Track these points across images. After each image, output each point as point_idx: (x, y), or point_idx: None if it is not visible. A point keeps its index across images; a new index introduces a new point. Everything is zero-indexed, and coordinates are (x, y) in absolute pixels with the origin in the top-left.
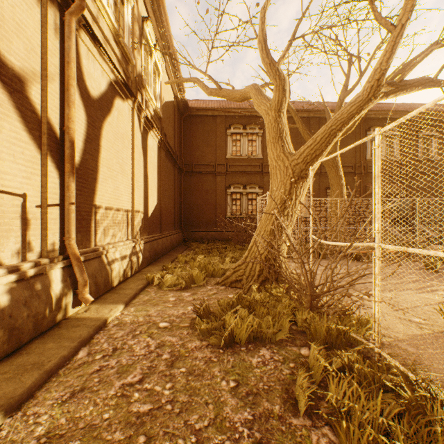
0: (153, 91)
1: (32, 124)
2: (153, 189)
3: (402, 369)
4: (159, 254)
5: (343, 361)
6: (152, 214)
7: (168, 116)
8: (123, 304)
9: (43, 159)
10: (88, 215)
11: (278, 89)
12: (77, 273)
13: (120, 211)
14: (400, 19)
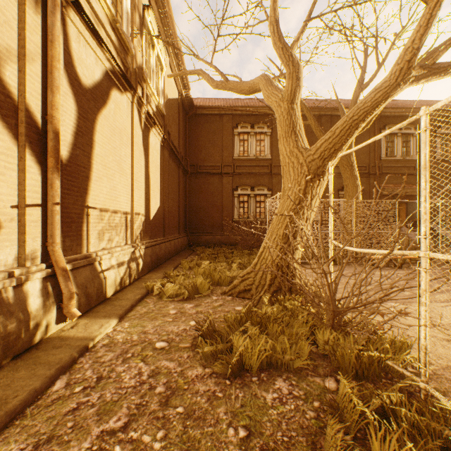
0: (156, 86)
1: (6, 110)
2: (156, 190)
3: None
4: (161, 259)
5: (385, 404)
6: (154, 217)
7: (172, 114)
8: (117, 318)
9: (20, 152)
10: (79, 217)
11: (291, 77)
12: (62, 284)
13: (117, 213)
14: None
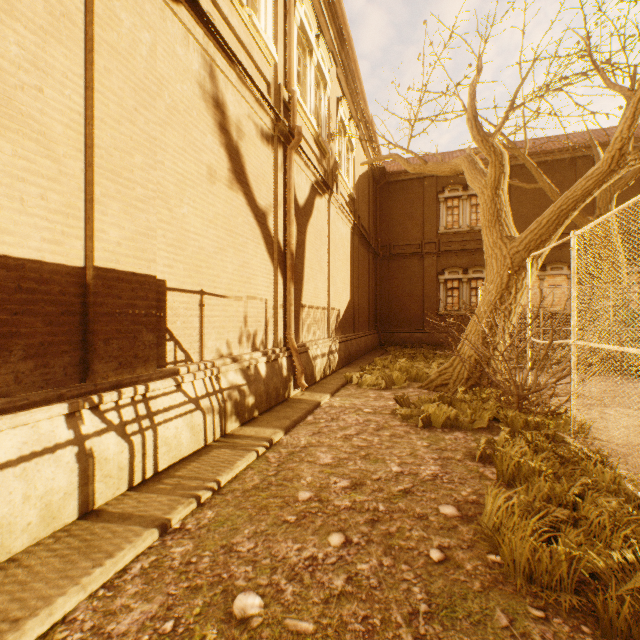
0: (346, 169)
1: (269, 246)
2: (346, 282)
3: (585, 451)
4: (353, 356)
5: (526, 439)
6: (345, 311)
7: (361, 193)
8: (329, 394)
9: (274, 271)
10: (297, 314)
11: (494, 166)
12: (296, 362)
13: (318, 309)
14: (639, 84)
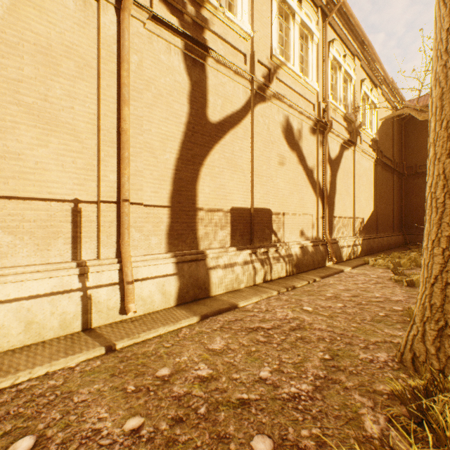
0: (369, 122)
1: (314, 187)
2: (369, 199)
3: None
4: (374, 250)
5: None
6: (368, 219)
7: (384, 133)
8: (350, 267)
9: (316, 199)
10: (330, 221)
11: None
12: (329, 248)
13: (345, 218)
14: None
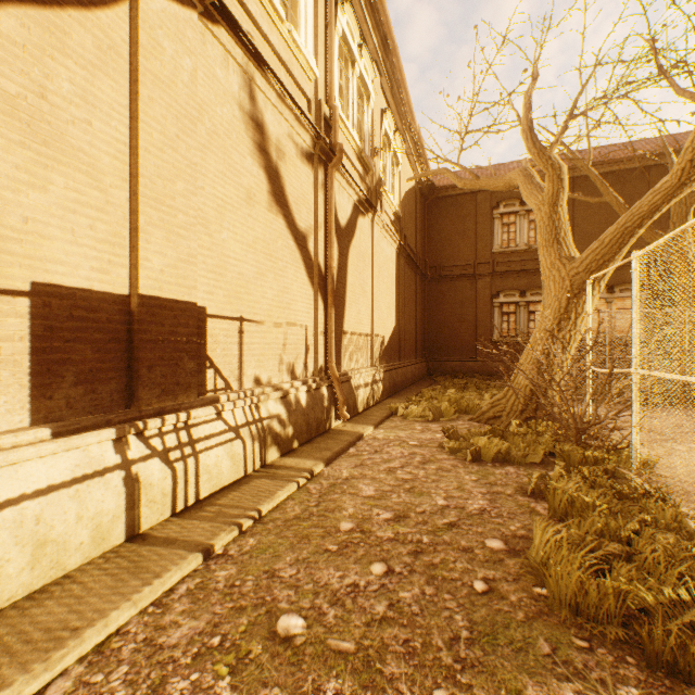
0: (391, 186)
1: (309, 269)
2: (391, 307)
3: (647, 488)
4: (398, 386)
5: (582, 474)
6: (390, 338)
7: (407, 210)
8: (373, 426)
9: (315, 296)
10: (339, 341)
11: (551, 180)
12: (337, 392)
13: (361, 335)
14: None
